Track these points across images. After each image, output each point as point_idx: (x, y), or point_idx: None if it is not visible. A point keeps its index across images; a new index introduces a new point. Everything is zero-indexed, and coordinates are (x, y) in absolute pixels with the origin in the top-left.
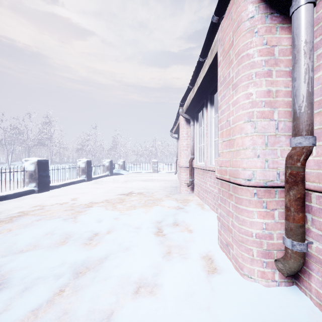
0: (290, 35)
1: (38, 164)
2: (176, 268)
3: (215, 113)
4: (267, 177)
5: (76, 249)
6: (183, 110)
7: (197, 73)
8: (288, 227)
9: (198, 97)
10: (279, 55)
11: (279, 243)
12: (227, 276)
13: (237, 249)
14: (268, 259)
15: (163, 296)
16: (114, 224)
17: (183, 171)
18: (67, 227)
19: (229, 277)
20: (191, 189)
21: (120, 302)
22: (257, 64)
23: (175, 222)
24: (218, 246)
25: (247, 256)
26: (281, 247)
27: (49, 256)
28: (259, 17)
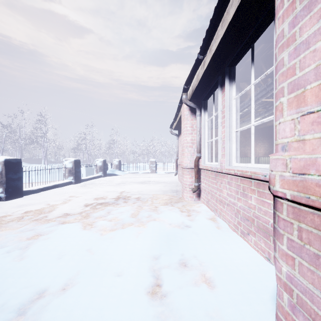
0: None
1: (6, 165)
2: None
3: (235, 92)
4: None
5: None
6: (187, 97)
7: (214, 27)
8: None
9: (209, 75)
10: None
11: None
12: None
13: None
14: None
15: None
16: (82, 266)
17: (187, 173)
18: None
19: None
20: (197, 196)
21: None
22: None
23: (182, 259)
24: None
25: None
26: None
27: None
28: None
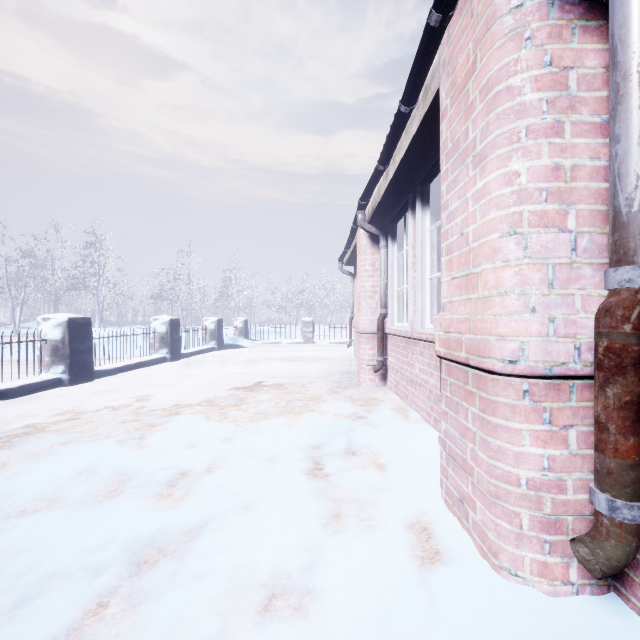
0: (603, 46)
1: (71, 327)
2: (352, 552)
3: (431, 222)
4: (554, 357)
5: (140, 509)
6: (365, 218)
7: (395, 138)
8: (602, 467)
9: (396, 189)
10: (579, 89)
11: (580, 500)
12: (463, 571)
13: (484, 511)
14: (556, 536)
15: (325, 618)
16: (223, 452)
17: (366, 341)
18: (124, 459)
19: (469, 573)
20: (382, 378)
21: (229, 634)
22: (531, 108)
23: (349, 448)
24: (440, 502)
25: (507, 528)
26: (583, 510)
27: (80, 525)
28: (536, 6)
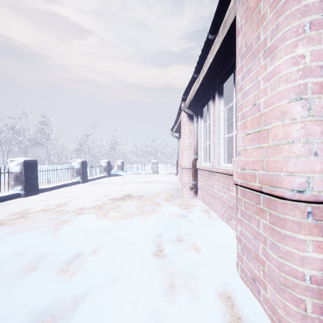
0: None
1: (25, 165)
2: (183, 319)
3: (224, 105)
4: None
5: (46, 282)
6: (185, 105)
7: (204, 56)
8: None
9: (203, 88)
10: None
11: None
12: None
13: (274, 293)
14: None
15: None
16: (104, 240)
17: (186, 172)
18: (44, 244)
19: None
20: (195, 193)
21: None
22: (314, 7)
23: (178, 236)
24: (237, 276)
25: (295, 309)
26: None
27: (3, 295)
28: None
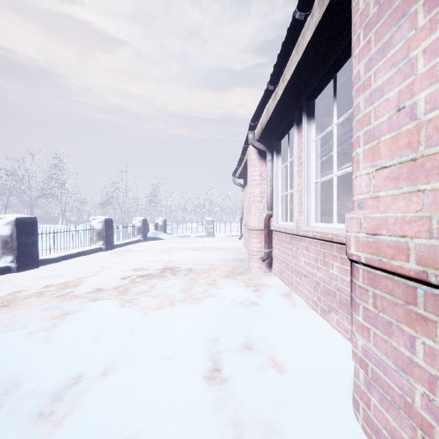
0: None
1: (18, 225)
2: None
3: (315, 133)
4: None
5: None
6: (254, 137)
7: (287, 52)
8: None
9: (282, 109)
10: None
11: None
12: None
13: None
14: None
15: None
16: (124, 348)
17: (255, 236)
18: (22, 358)
19: None
20: (268, 266)
21: None
22: None
23: (246, 341)
24: (357, 429)
25: None
26: None
27: None
28: None
